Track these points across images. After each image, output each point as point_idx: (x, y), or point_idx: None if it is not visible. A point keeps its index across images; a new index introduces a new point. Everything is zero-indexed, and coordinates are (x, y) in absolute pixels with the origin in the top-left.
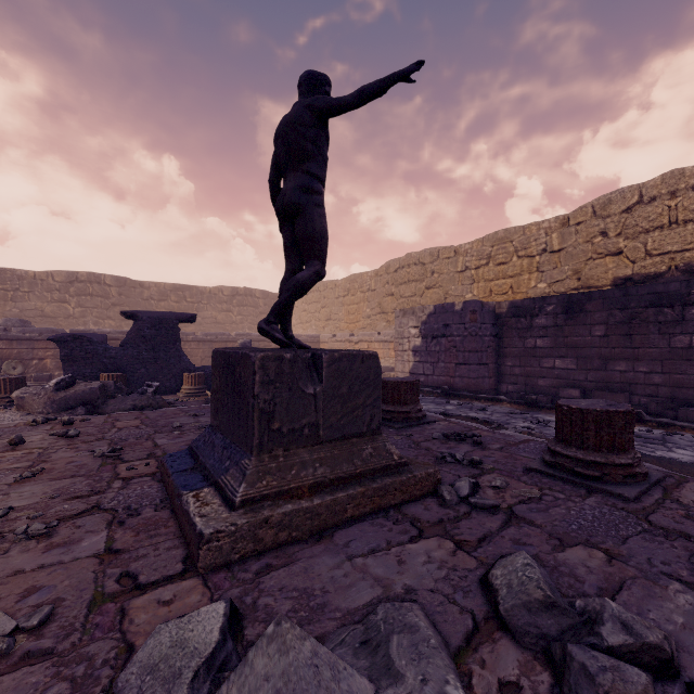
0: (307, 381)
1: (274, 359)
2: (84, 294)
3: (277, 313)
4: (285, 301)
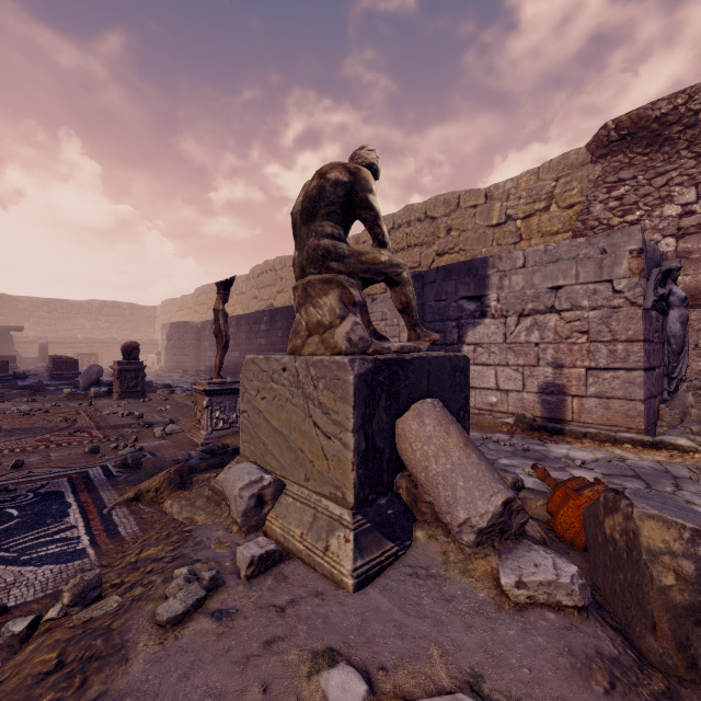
0: None
1: None
2: None
3: None
4: None
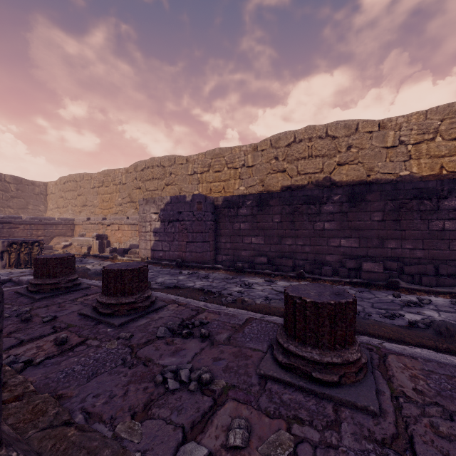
0: None
1: None
2: None
3: None
4: None
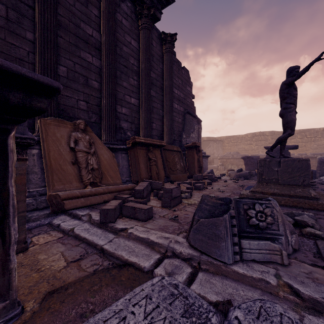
0: (275, 167)
1: (263, 160)
2: (257, 140)
3: (271, 148)
4: (274, 144)
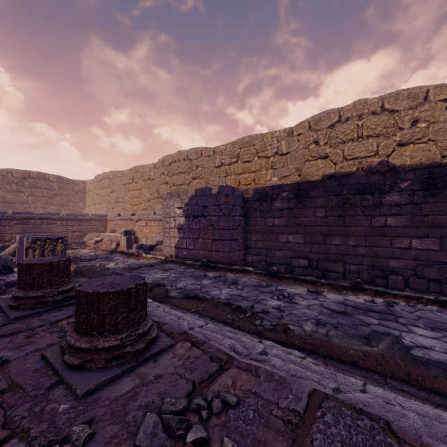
0: None
1: None
2: None
3: None
4: None
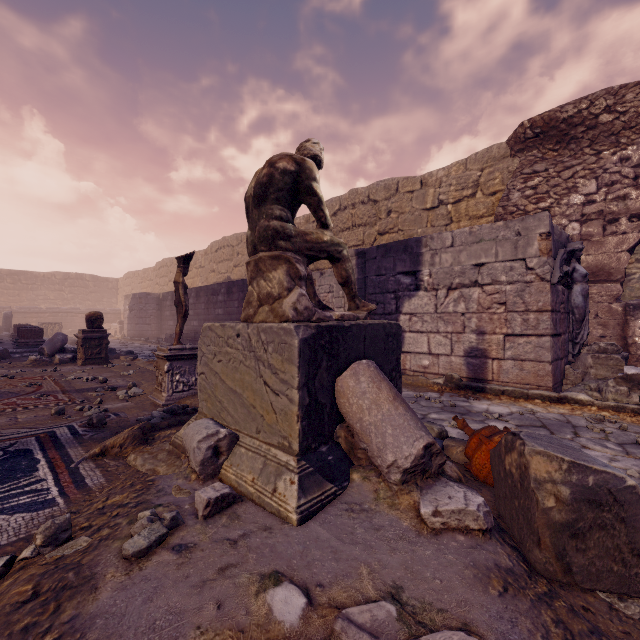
0: None
1: None
2: None
3: None
4: None
